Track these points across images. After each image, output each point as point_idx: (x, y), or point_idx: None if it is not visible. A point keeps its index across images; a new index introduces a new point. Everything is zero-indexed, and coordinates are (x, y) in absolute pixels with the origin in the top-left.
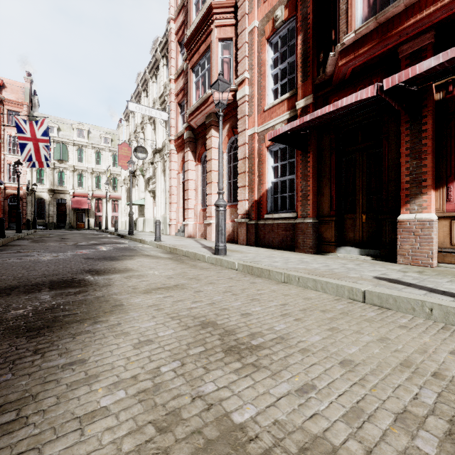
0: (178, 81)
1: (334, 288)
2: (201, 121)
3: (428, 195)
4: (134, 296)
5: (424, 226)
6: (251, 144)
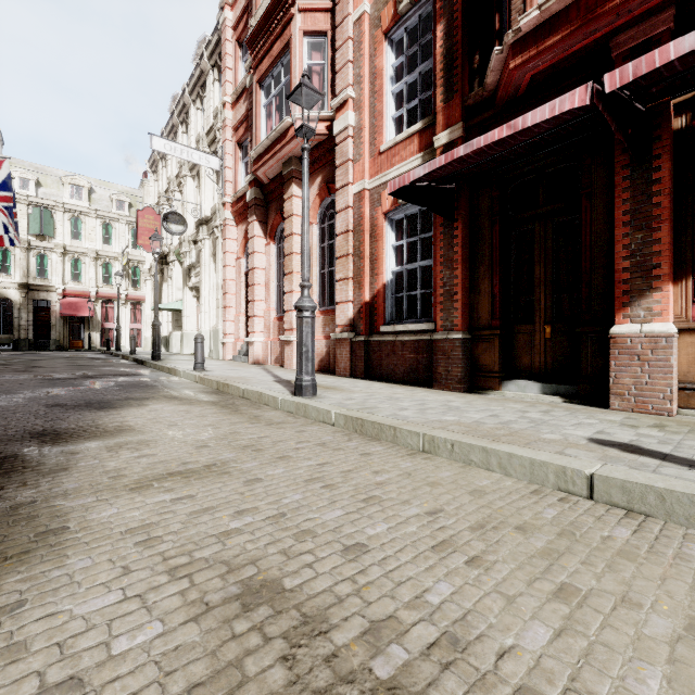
0: (238, 106)
1: (526, 468)
2: (275, 171)
3: (663, 292)
4: (104, 501)
5: (658, 345)
6: (358, 209)
